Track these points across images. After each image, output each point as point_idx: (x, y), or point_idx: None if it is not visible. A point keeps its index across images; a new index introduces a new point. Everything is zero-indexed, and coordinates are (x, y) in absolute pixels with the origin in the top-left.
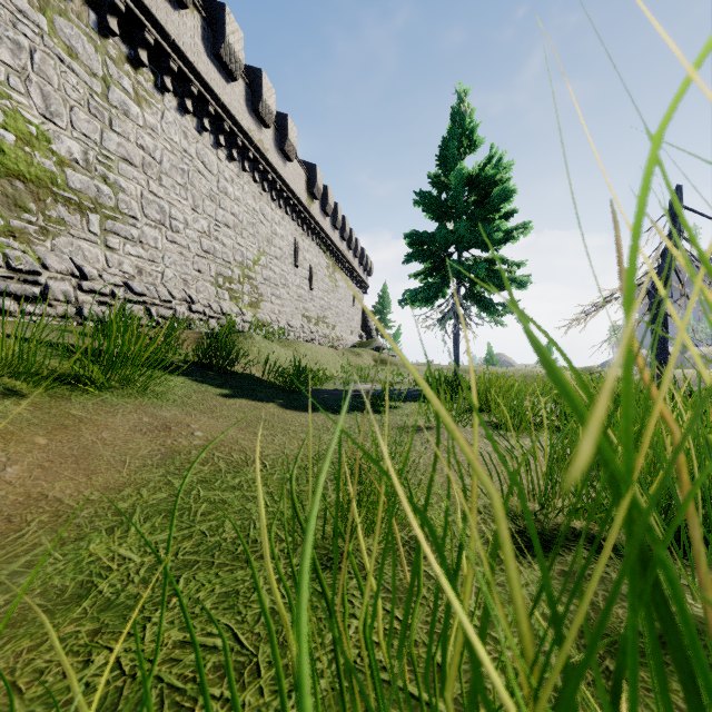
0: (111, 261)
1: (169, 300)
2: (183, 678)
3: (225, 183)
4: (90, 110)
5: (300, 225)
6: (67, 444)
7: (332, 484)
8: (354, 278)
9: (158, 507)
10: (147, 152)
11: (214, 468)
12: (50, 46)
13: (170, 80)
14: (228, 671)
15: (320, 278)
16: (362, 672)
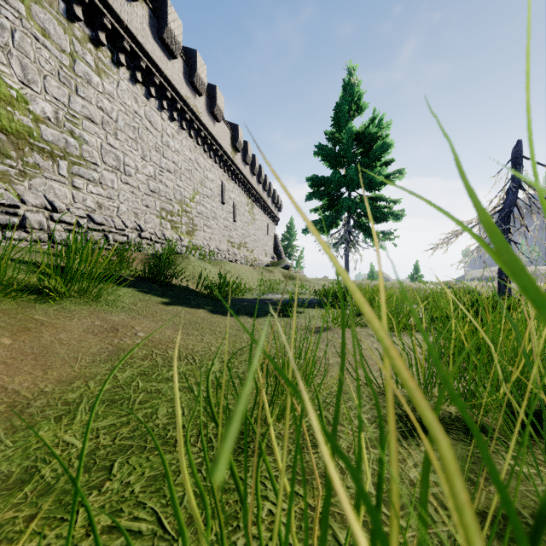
0: (77, 198)
1: (123, 229)
2: None
3: (167, 138)
4: (60, 79)
5: (226, 171)
6: (28, 344)
7: None
8: (268, 213)
9: (102, 397)
10: (105, 113)
11: (152, 363)
12: (27, 27)
13: (124, 57)
14: None
15: (242, 213)
16: None
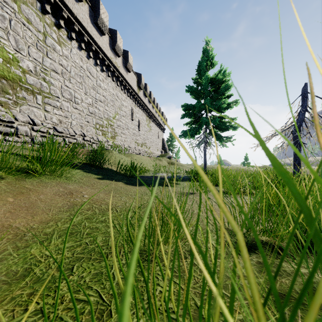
0: (47, 117)
1: (74, 135)
2: (73, 318)
3: (99, 81)
4: (37, 48)
5: (134, 101)
6: (23, 201)
7: (148, 219)
8: (158, 125)
9: (65, 231)
10: (64, 67)
11: (92, 212)
12: (19, 18)
13: (74, 34)
14: (92, 320)
15: (143, 125)
16: (162, 314)
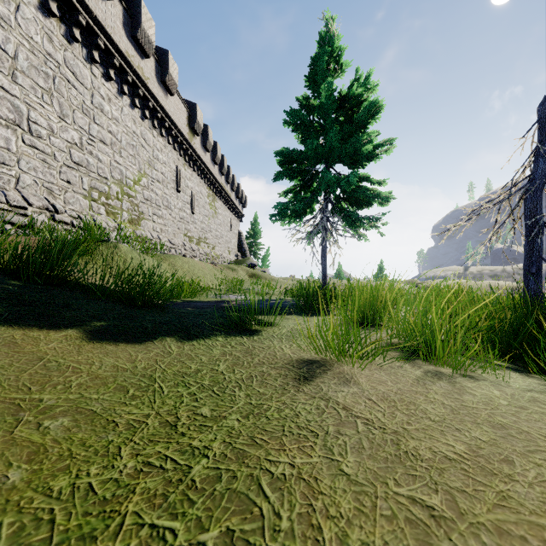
0: None
1: (23, 207)
2: None
3: (100, 99)
4: None
5: (182, 155)
6: None
7: None
8: (231, 208)
9: None
10: None
11: None
12: None
13: None
14: None
15: (202, 205)
16: None
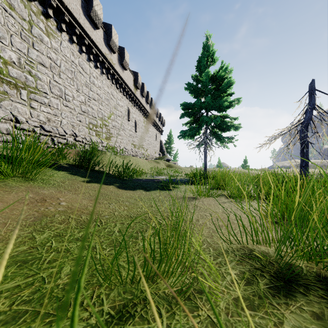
0: (33, 114)
1: (64, 135)
2: None
3: (93, 78)
4: (22, 37)
5: (131, 101)
6: None
7: (141, 235)
8: (156, 127)
9: (16, 258)
10: (52, 61)
11: (67, 226)
12: None
13: (65, 26)
14: None
15: (140, 127)
16: None
